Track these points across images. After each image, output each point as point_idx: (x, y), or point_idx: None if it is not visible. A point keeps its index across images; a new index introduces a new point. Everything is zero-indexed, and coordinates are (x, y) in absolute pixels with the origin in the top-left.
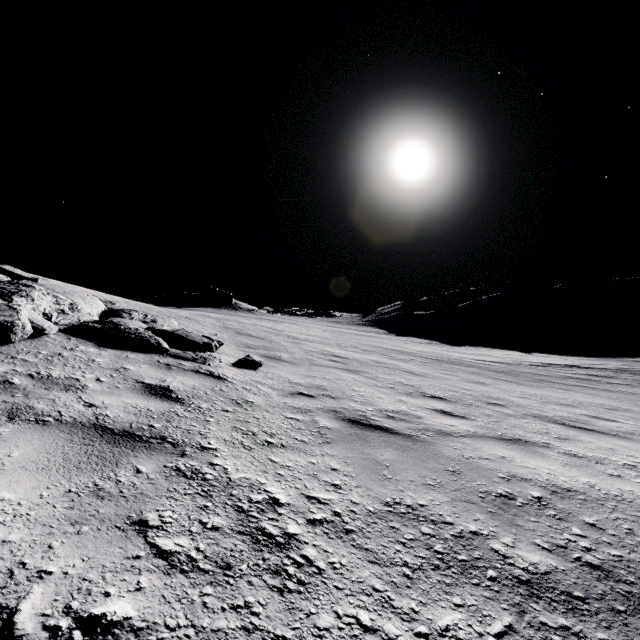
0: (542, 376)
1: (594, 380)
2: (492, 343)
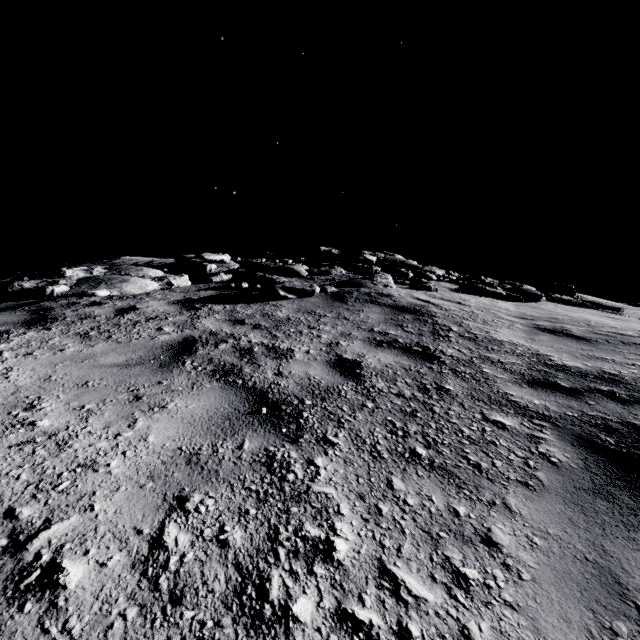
0: None
1: None
2: None
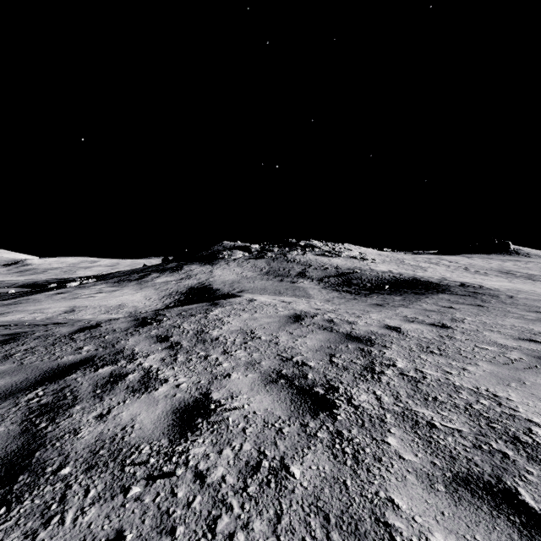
0: None
1: None
2: None
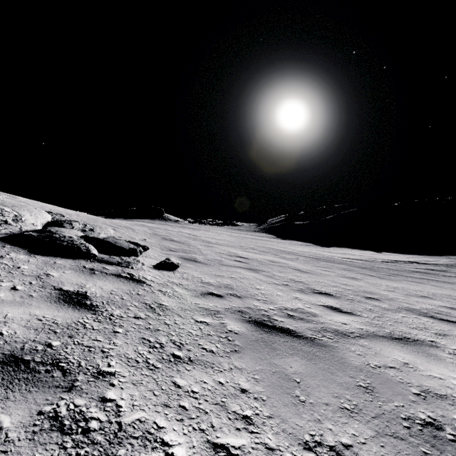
0: (395, 271)
1: (433, 273)
2: (352, 245)
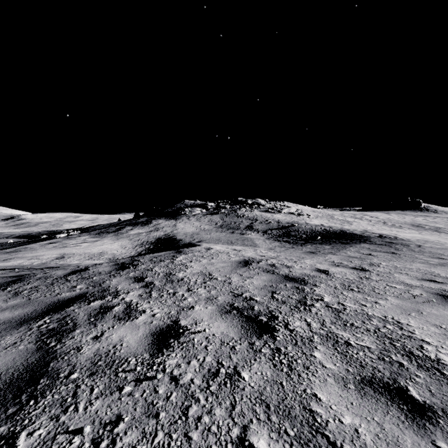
0: None
1: None
2: None
